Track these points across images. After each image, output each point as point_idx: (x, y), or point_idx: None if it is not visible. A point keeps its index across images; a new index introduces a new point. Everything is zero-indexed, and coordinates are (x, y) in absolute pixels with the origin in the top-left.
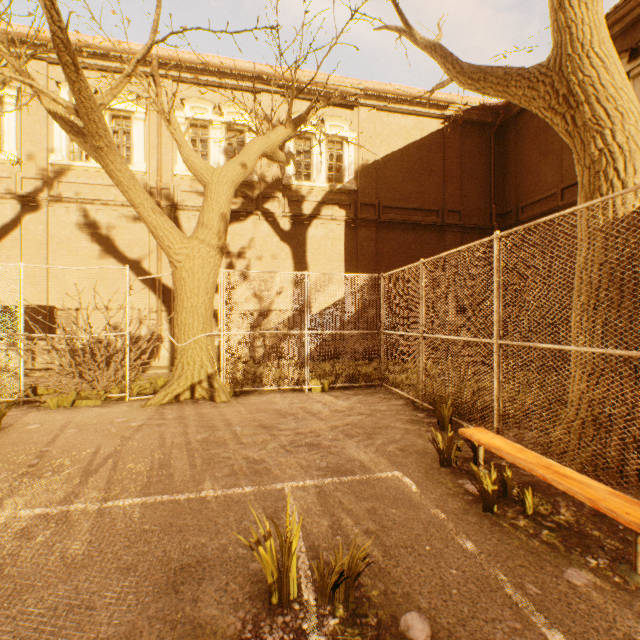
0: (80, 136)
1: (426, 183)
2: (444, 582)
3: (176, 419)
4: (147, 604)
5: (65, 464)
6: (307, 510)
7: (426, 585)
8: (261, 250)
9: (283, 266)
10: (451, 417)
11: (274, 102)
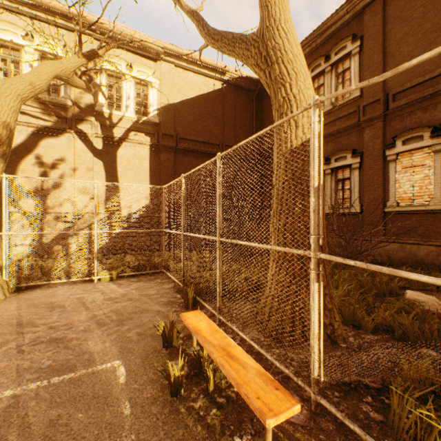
0: None
1: (211, 125)
2: None
3: None
4: None
5: None
6: None
7: None
8: (75, 163)
9: (96, 177)
10: (196, 298)
11: (87, 42)
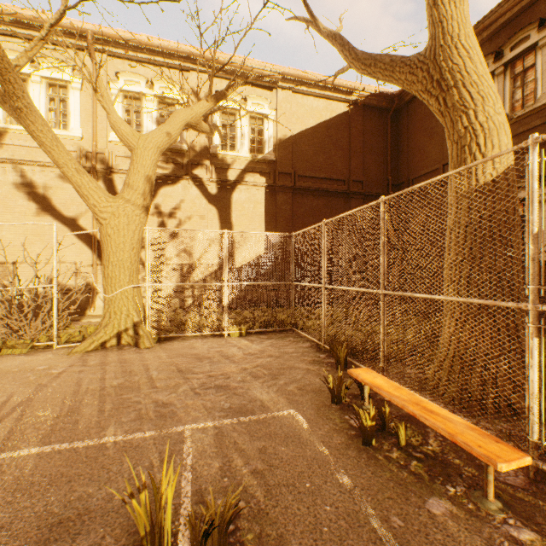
0: (0, 96)
1: (334, 157)
2: (317, 520)
3: (97, 365)
4: None
5: None
6: (202, 452)
7: (300, 525)
8: (190, 211)
9: (210, 225)
10: (346, 358)
11: (202, 80)
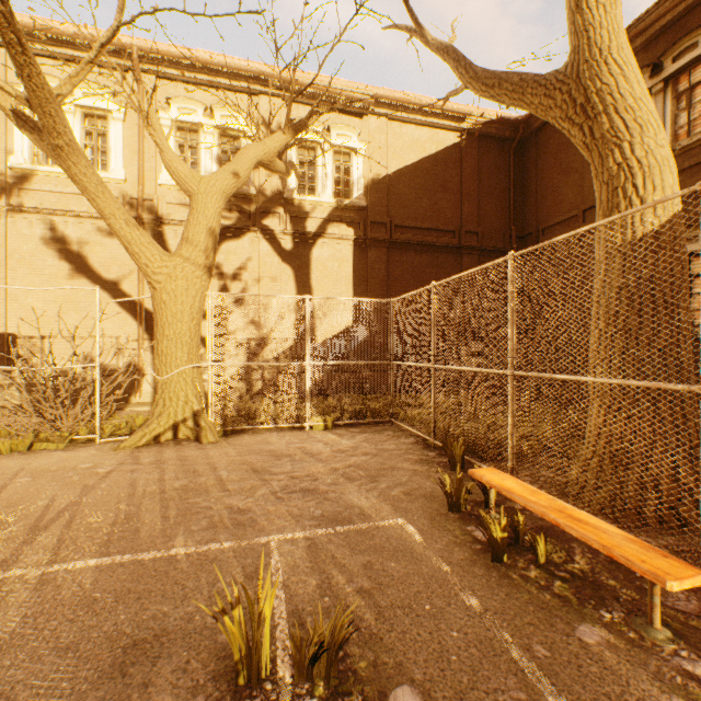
0: (36, 132)
1: (442, 201)
2: (443, 647)
3: (153, 463)
4: (84, 693)
5: (8, 520)
6: (294, 567)
7: (422, 652)
8: (259, 271)
9: (284, 290)
10: (463, 456)
11: (274, 106)
